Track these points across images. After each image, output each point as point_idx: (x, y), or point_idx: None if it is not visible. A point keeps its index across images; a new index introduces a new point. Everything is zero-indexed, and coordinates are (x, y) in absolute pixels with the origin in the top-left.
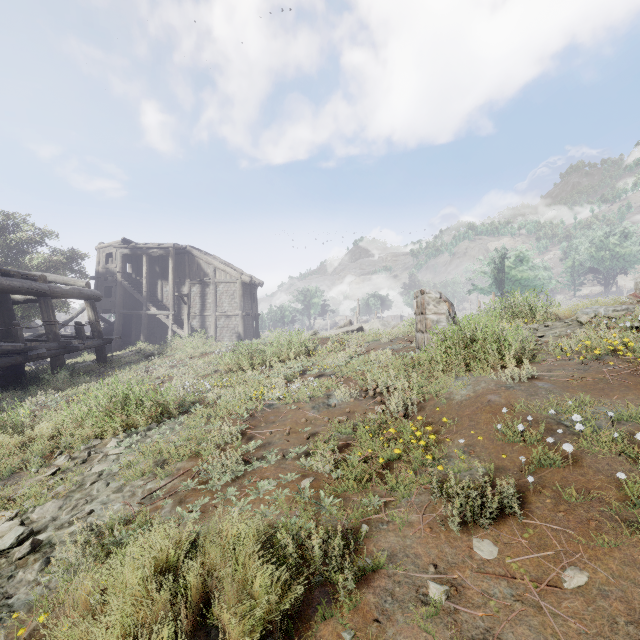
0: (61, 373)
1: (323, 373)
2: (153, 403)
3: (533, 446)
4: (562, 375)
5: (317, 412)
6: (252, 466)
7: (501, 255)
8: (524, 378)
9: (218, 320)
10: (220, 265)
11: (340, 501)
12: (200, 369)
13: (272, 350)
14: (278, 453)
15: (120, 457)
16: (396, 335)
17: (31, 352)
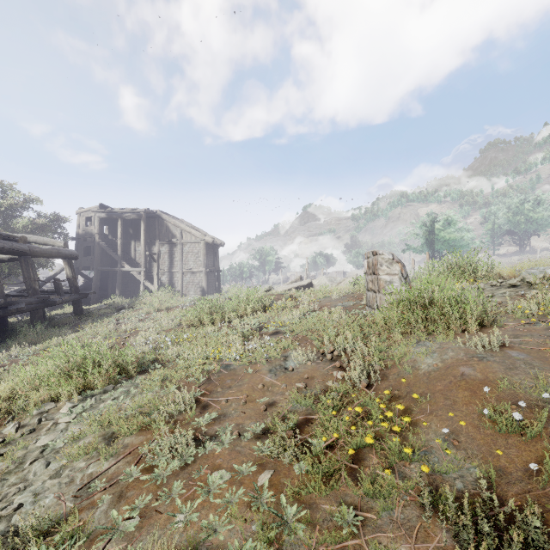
0: (37, 326)
1: (279, 330)
2: (111, 363)
3: (533, 440)
4: (532, 342)
5: (274, 376)
6: (204, 449)
7: (431, 219)
8: (496, 347)
9: (184, 276)
10: (186, 227)
11: (305, 509)
12: (164, 323)
13: (231, 306)
14: (233, 429)
15: (69, 426)
16: (346, 292)
17: (11, 307)
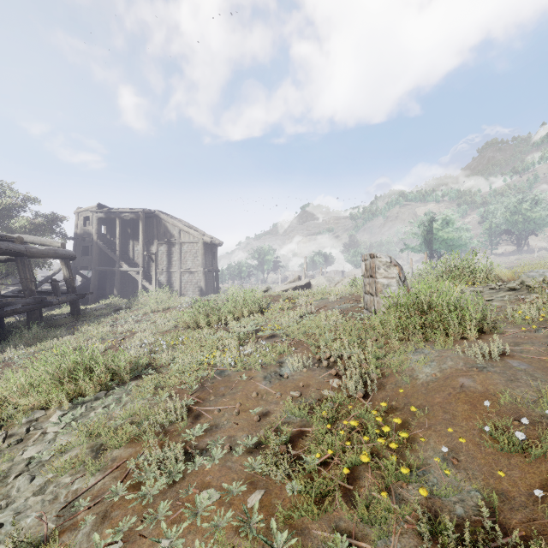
0: (32, 328)
1: (275, 333)
2: (103, 369)
3: (537, 461)
4: (534, 351)
5: (269, 384)
6: (193, 464)
7: (430, 219)
8: (496, 356)
9: (183, 276)
10: (184, 227)
11: (297, 536)
12: (160, 325)
13: (227, 308)
14: (225, 442)
15: (57, 437)
16: (343, 294)
17: (7, 308)
